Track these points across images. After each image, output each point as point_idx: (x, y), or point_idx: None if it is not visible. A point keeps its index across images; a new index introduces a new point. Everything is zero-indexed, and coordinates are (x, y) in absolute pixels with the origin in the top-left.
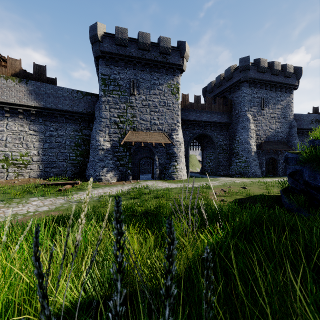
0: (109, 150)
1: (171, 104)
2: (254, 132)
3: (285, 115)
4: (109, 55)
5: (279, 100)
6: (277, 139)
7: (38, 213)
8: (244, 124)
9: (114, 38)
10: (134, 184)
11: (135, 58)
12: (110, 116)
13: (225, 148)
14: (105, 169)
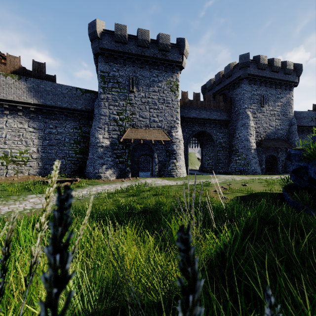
0: (108, 147)
1: (171, 101)
2: (253, 129)
3: (285, 112)
4: (108, 52)
5: (279, 97)
6: (277, 136)
7: (35, 211)
8: (244, 121)
9: (113, 35)
10: (133, 181)
11: (134, 55)
12: (109, 113)
13: (224, 145)
14: (104, 167)
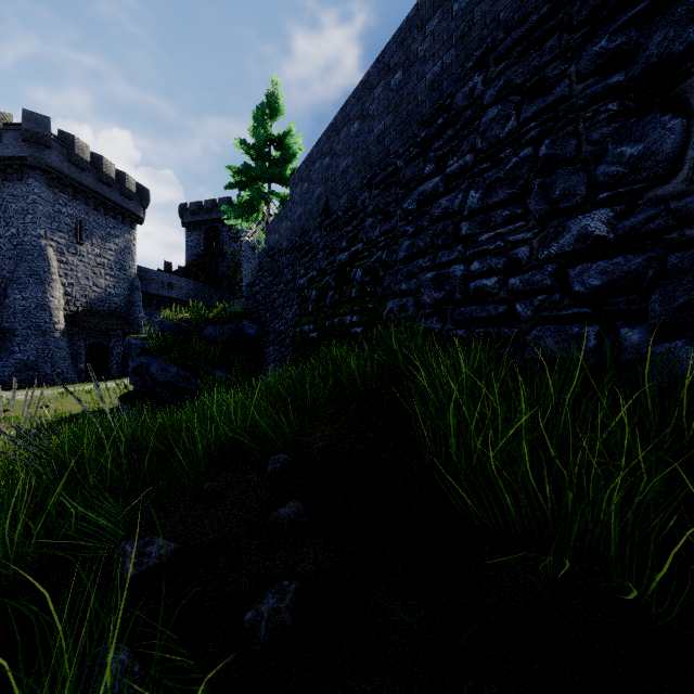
0: None
1: None
2: (61, 287)
3: (123, 266)
4: None
5: (113, 234)
6: (109, 307)
7: None
8: (37, 265)
9: None
10: None
11: None
12: None
13: None
14: None
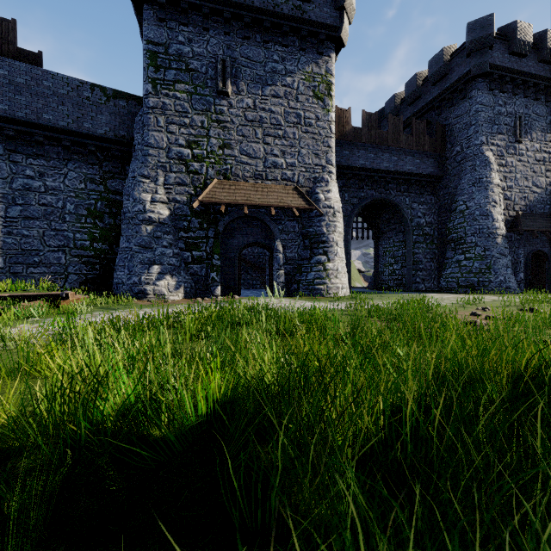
0: (165, 223)
1: (314, 120)
2: (500, 191)
3: None
4: None
5: None
6: (549, 209)
7: None
8: (478, 173)
9: None
10: (222, 303)
11: (228, 6)
12: (169, 143)
13: (428, 231)
14: (156, 269)
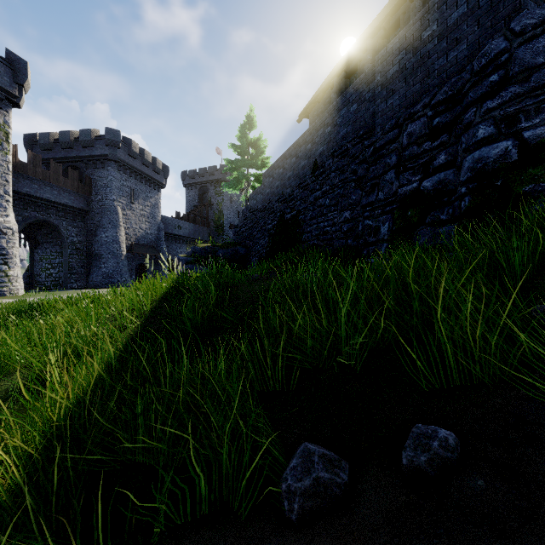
0: None
1: None
2: (124, 230)
3: (154, 215)
4: None
5: (149, 196)
6: (147, 241)
7: None
8: (112, 217)
9: None
10: None
11: None
12: None
13: (80, 247)
14: None
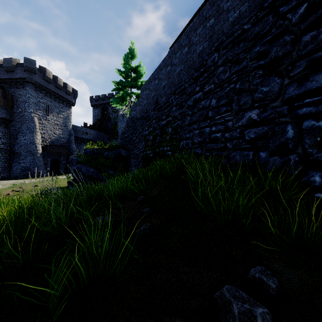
0: None
1: None
2: (40, 134)
3: (66, 124)
4: None
5: (62, 111)
6: (60, 143)
7: None
8: (30, 125)
9: None
10: None
11: None
12: None
13: (4, 147)
14: None
